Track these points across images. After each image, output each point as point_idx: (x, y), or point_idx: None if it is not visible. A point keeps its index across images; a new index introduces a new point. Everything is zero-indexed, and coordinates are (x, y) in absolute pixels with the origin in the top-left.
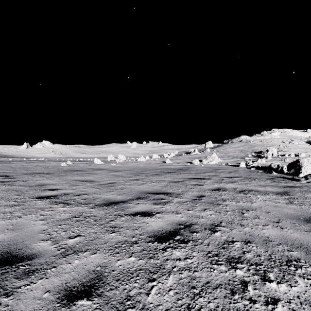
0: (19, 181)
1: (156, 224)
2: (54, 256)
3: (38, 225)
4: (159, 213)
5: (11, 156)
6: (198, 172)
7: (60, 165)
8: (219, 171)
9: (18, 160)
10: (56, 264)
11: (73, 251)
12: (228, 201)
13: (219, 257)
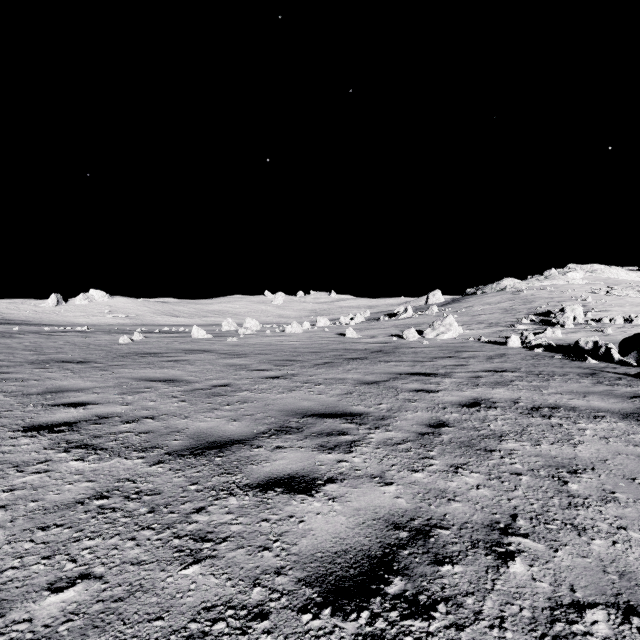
0: (6, 381)
1: (326, 526)
2: None
3: None
4: (335, 482)
5: (24, 321)
6: (420, 359)
7: (117, 342)
8: (466, 356)
9: (31, 331)
10: None
11: None
12: (510, 441)
13: None
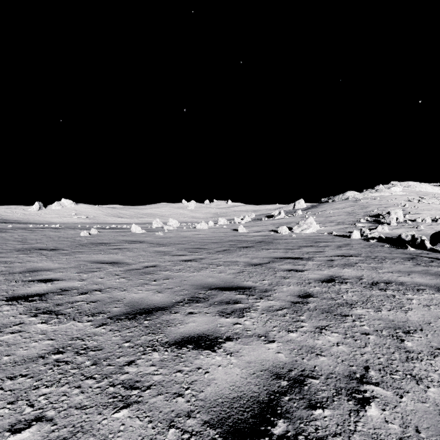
0: None
1: (225, 376)
2: None
3: None
4: (232, 340)
5: (16, 221)
6: (290, 247)
7: (79, 235)
8: (322, 245)
9: (20, 227)
10: None
11: None
12: (359, 308)
13: None
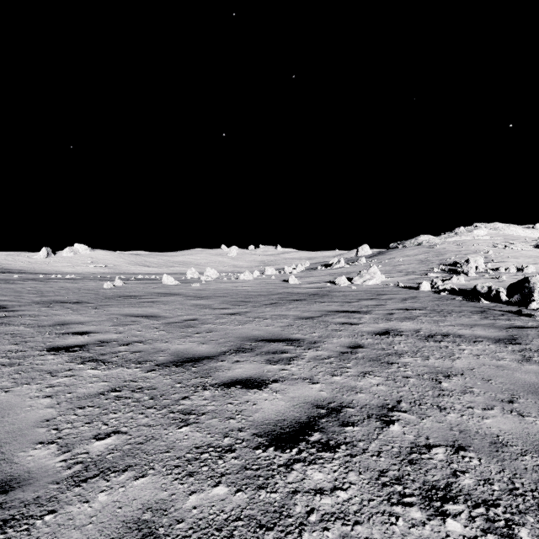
0: (22, 317)
1: (271, 406)
2: (57, 484)
3: (38, 408)
4: (278, 382)
5: (20, 270)
6: (348, 300)
7: (102, 287)
8: (385, 298)
9: (29, 278)
10: (58, 504)
11: (98, 471)
12: (407, 357)
13: (406, 485)
